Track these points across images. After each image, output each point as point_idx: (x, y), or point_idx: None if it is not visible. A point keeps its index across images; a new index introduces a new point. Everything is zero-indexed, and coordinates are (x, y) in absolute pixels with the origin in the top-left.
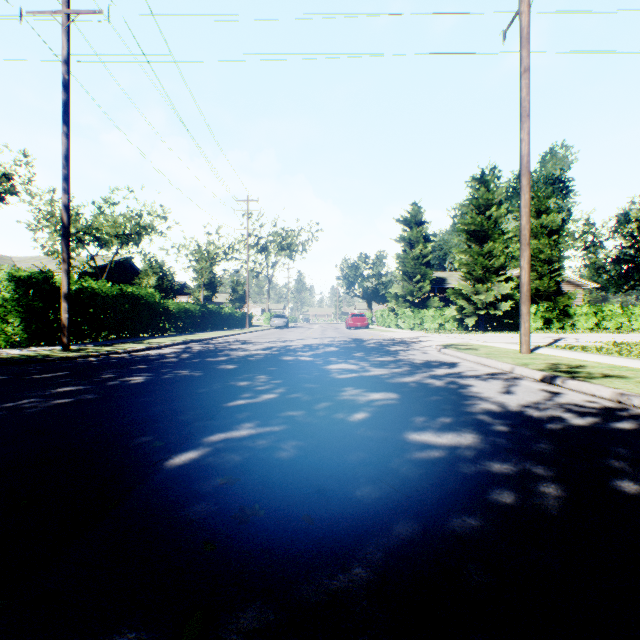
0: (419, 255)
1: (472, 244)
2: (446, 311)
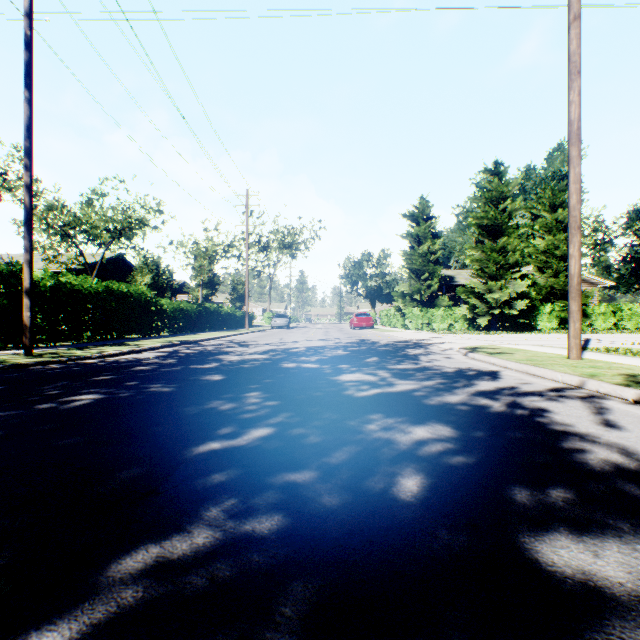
0: (427, 252)
1: (484, 239)
2: (457, 310)
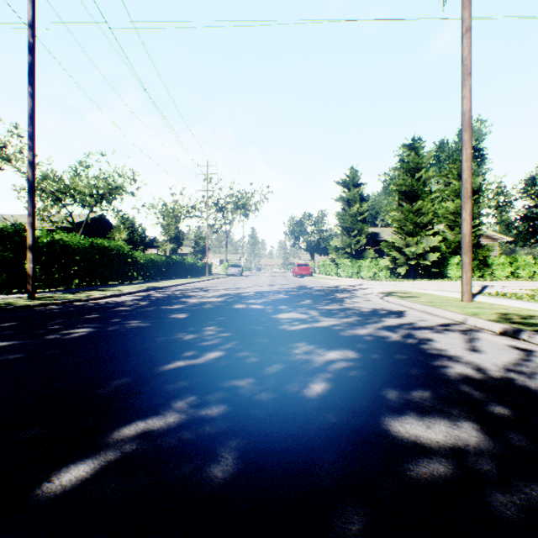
0: (356, 213)
1: (403, 203)
2: (380, 261)
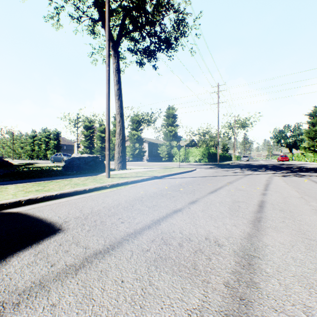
0: None
1: None
2: None
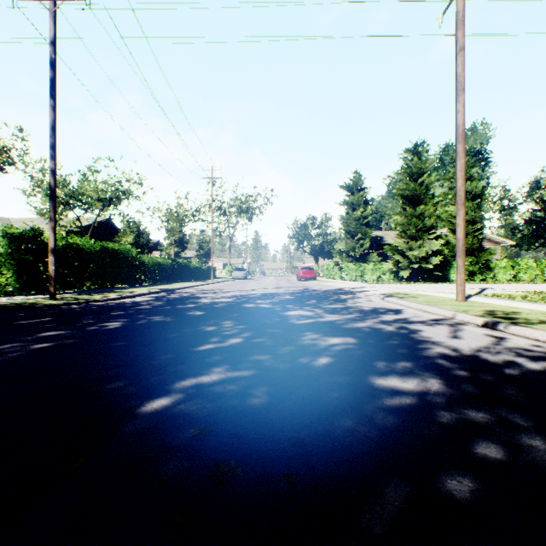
0: (360, 216)
1: (406, 207)
2: (384, 265)
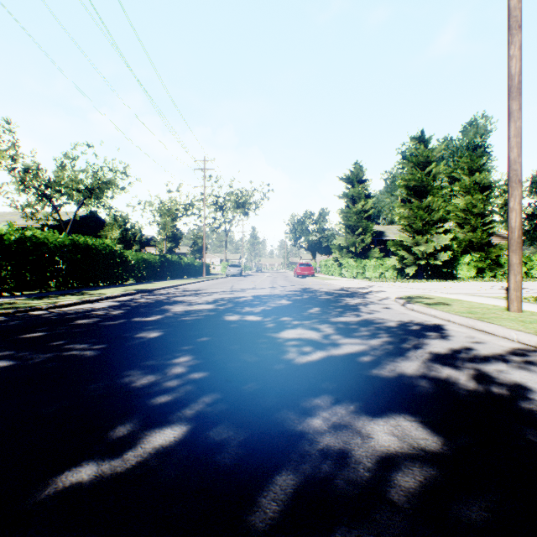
0: (361, 210)
1: (412, 199)
2: (387, 261)
